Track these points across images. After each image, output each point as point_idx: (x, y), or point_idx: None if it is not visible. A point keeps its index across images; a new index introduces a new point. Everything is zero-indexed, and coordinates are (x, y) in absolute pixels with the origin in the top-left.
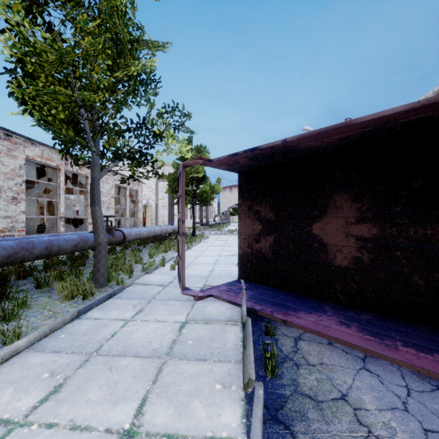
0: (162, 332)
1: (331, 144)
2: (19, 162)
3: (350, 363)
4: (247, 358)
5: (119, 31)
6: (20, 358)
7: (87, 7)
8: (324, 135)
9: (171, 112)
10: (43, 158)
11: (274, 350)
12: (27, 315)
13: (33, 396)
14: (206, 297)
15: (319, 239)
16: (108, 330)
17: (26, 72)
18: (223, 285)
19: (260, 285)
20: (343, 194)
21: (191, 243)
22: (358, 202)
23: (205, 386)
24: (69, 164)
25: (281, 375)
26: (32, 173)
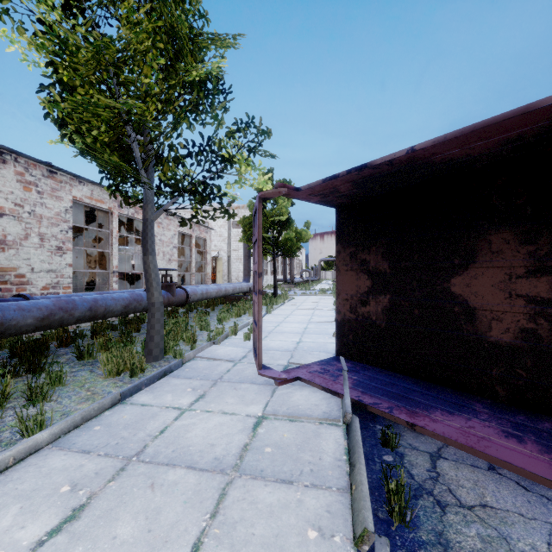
0: (230, 430)
1: (488, 152)
2: (65, 205)
3: (535, 509)
4: (357, 487)
5: (176, 20)
6: (38, 458)
7: (139, 1)
8: (479, 135)
9: (245, 129)
10: (93, 199)
11: (401, 476)
12: (59, 396)
13: (42, 522)
14: (292, 380)
15: (463, 301)
16: (156, 424)
17: (64, 86)
18: (315, 363)
19: (369, 365)
20: (504, 231)
21: (271, 305)
22: (530, 243)
23: (291, 531)
24: (123, 206)
25: (416, 522)
26: (83, 220)
